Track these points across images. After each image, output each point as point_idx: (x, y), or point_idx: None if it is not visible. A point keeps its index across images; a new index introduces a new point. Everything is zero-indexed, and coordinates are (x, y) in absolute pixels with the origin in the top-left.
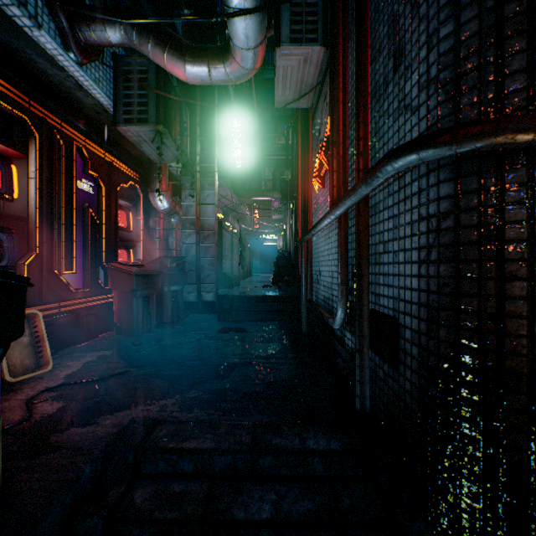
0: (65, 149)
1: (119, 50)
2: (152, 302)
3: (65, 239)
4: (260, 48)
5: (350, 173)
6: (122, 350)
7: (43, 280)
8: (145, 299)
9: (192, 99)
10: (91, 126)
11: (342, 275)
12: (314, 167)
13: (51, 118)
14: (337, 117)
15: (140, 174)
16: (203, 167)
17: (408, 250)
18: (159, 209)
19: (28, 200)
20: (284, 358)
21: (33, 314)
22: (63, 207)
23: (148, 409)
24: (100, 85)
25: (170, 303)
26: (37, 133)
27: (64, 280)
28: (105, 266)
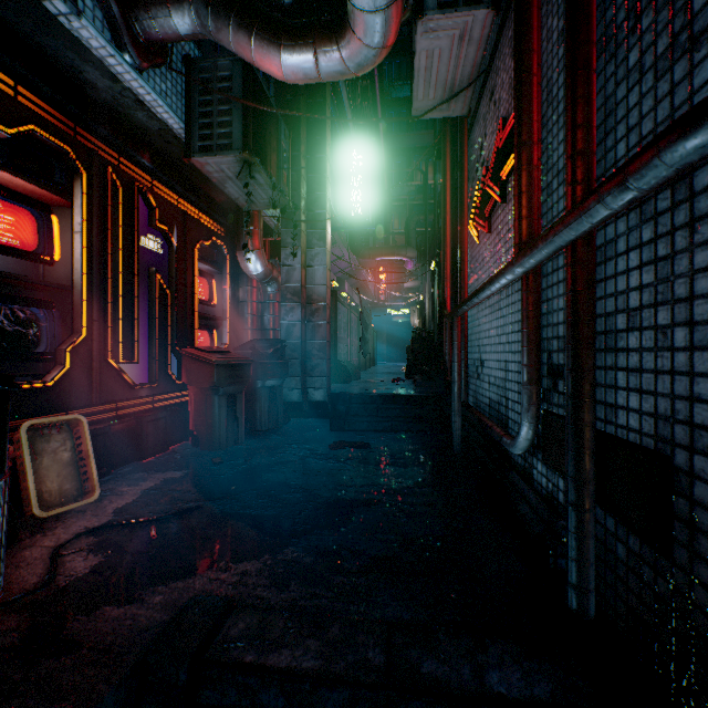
0: (124, 193)
1: (194, 53)
2: (240, 403)
3: (124, 317)
4: (393, 8)
5: (544, 200)
6: (197, 471)
7: (92, 372)
8: (230, 398)
9: (294, 121)
10: (159, 161)
11: (530, 368)
12: (471, 204)
13: (105, 151)
14: (528, 100)
15: (226, 228)
16: (310, 214)
17: (703, 324)
18: (251, 275)
19: (72, 263)
20: (429, 494)
21: (76, 420)
22: (120, 272)
23: (220, 578)
24: (167, 100)
25: (265, 404)
26: (84, 170)
27: (122, 373)
28: (178, 353)
